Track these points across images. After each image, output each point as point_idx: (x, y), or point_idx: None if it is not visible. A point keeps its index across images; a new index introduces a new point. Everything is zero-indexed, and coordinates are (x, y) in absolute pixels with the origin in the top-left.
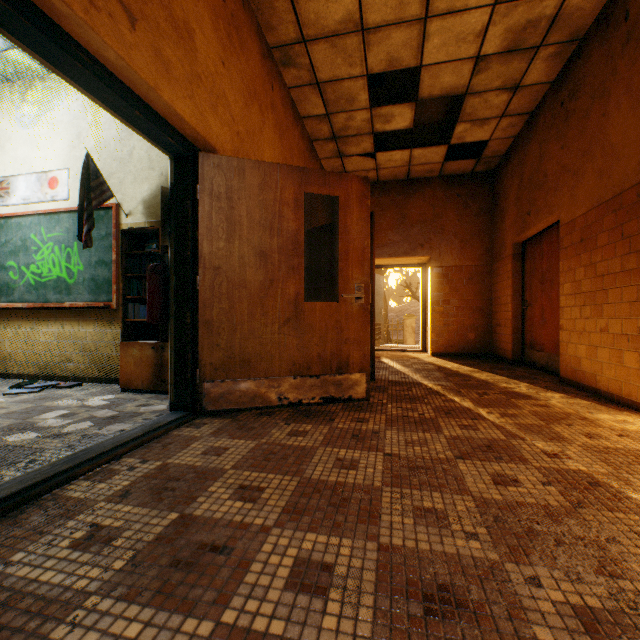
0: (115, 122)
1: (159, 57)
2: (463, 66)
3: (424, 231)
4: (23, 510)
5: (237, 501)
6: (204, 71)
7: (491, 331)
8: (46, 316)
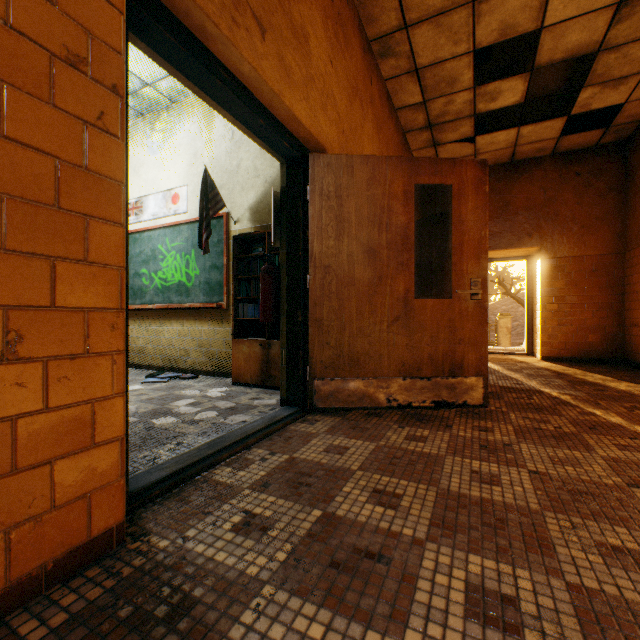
0: (225, 138)
1: (282, 64)
2: (598, 18)
3: (532, 219)
4: (184, 488)
5: (376, 506)
6: (316, 73)
7: (623, 332)
8: (170, 316)
